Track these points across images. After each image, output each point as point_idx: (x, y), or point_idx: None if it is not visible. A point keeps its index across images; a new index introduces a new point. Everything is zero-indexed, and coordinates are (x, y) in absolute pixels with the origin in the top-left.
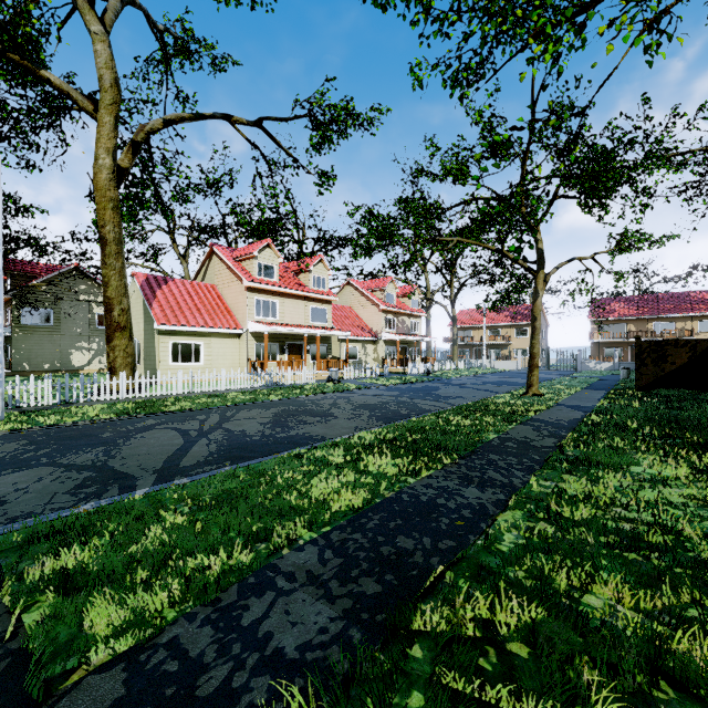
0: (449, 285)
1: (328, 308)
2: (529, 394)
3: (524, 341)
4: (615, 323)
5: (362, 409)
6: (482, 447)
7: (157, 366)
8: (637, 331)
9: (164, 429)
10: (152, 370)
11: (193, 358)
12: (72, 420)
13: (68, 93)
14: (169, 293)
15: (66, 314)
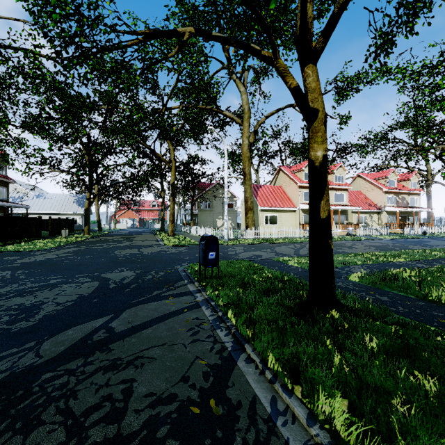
0: None
1: (345, 193)
2: None
3: None
4: None
5: (370, 247)
6: (438, 259)
7: (259, 226)
8: None
9: (282, 247)
10: (256, 227)
11: (273, 222)
12: (246, 243)
13: (232, 118)
14: (262, 192)
15: (215, 204)
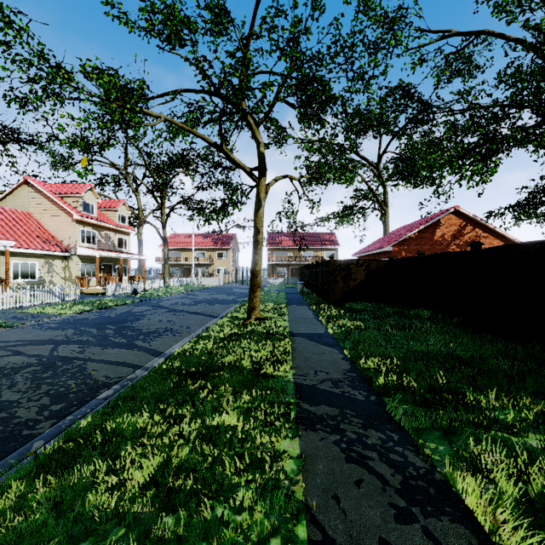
0: (161, 207)
1: None
2: (252, 318)
3: (224, 262)
4: (282, 251)
5: None
6: None
7: None
8: (295, 256)
9: None
10: None
11: None
12: None
13: None
14: None
15: None
